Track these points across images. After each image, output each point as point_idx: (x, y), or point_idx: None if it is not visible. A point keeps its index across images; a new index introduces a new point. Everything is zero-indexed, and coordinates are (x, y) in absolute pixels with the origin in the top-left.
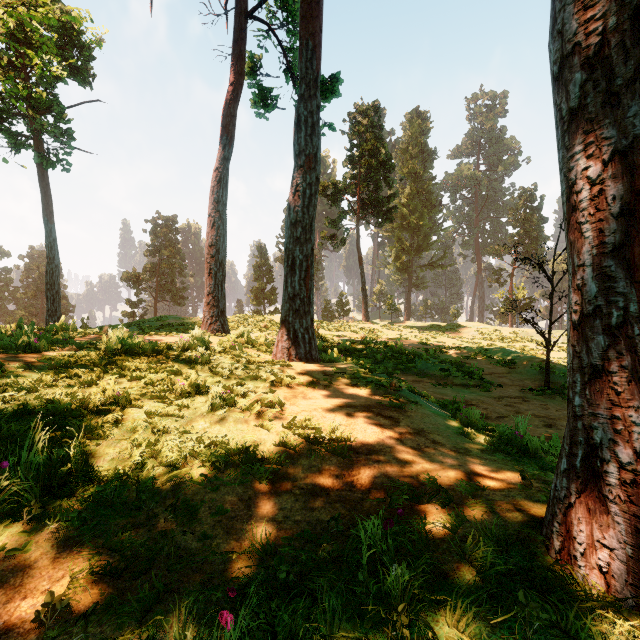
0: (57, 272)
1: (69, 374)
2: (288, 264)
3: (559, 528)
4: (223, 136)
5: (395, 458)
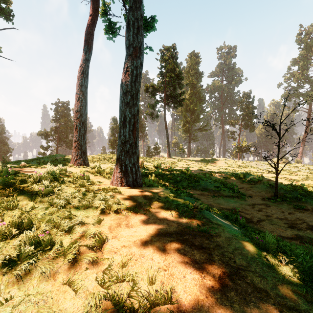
0: None
1: None
2: (121, 120)
3: None
4: (85, 46)
5: None
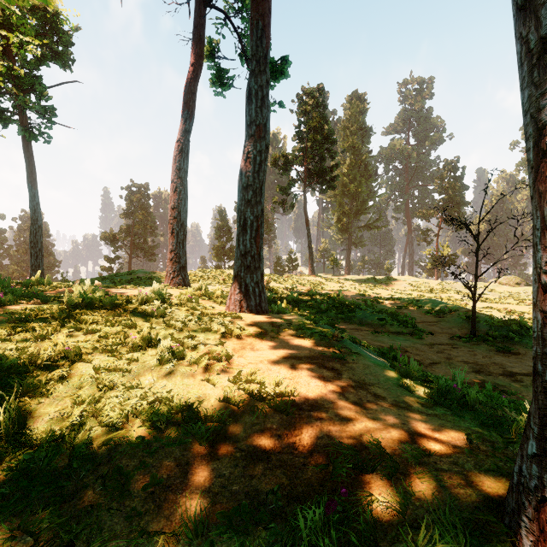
0: (40, 232)
1: (26, 328)
2: (240, 224)
3: (529, 524)
4: (184, 111)
5: (338, 415)
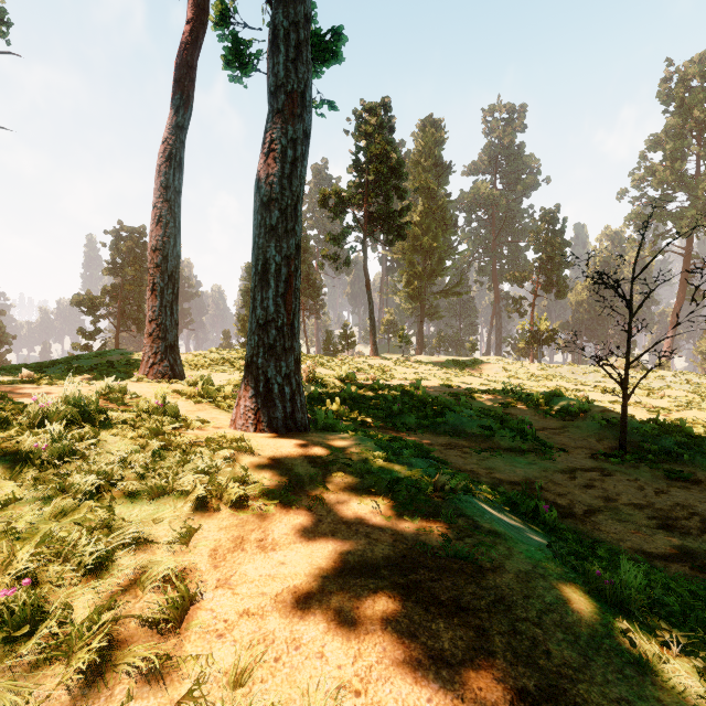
0: None
1: None
2: (257, 270)
3: None
4: (175, 94)
5: None
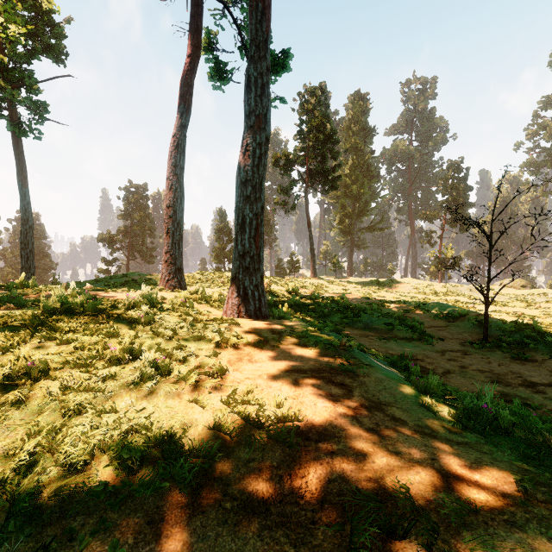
0: (31, 232)
1: None
2: (238, 222)
3: None
4: (180, 104)
5: (352, 447)
